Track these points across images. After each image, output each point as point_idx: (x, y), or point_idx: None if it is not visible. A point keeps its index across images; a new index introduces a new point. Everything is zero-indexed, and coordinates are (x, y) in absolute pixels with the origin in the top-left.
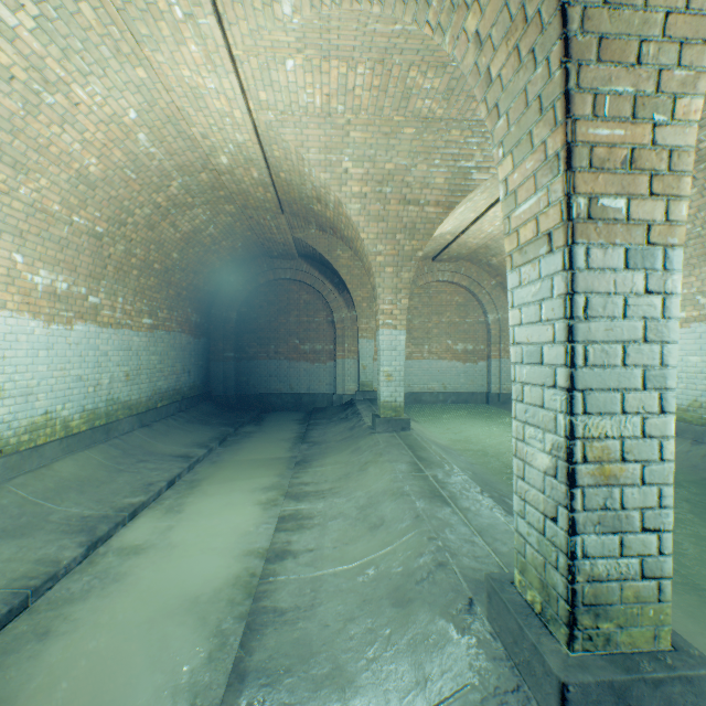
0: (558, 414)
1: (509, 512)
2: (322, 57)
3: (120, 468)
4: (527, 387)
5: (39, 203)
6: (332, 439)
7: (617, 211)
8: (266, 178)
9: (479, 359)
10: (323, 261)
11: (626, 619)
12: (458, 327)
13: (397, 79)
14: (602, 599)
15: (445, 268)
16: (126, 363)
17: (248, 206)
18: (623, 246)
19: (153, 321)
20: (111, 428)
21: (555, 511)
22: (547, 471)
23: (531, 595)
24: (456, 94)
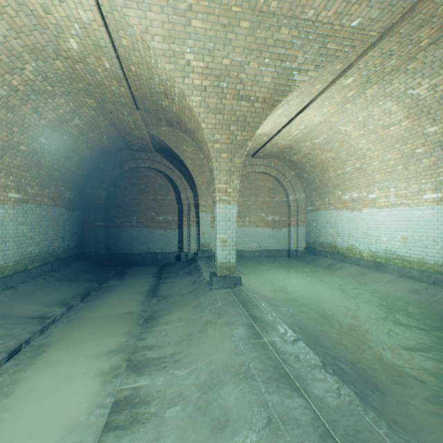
0: None
1: (362, 397)
2: None
3: None
4: None
5: None
6: (178, 293)
7: None
8: (117, 69)
9: (283, 226)
10: (173, 154)
11: None
12: (269, 204)
13: None
14: None
15: (260, 163)
16: None
17: (106, 100)
18: None
19: (22, 196)
20: None
21: None
22: None
23: None
24: None
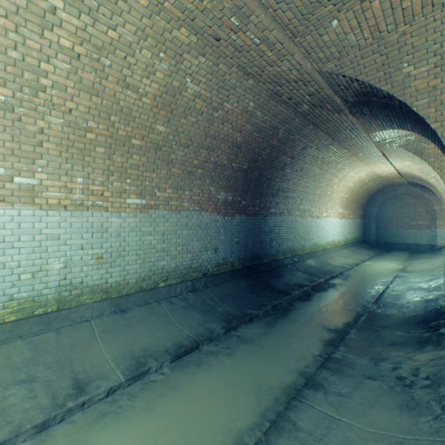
0: None
1: None
2: None
3: (354, 254)
4: None
5: (341, 196)
6: (424, 257)
7: None
8: (396, 174)
9: None
10: (422, 186)
11: None
12: None
13: None
14: None
15: None
16: (348, 228)
17: (388, 179)
18: None
19: (352, 216)
20: (347, 245)
21: None
22: None
23: None
24: None
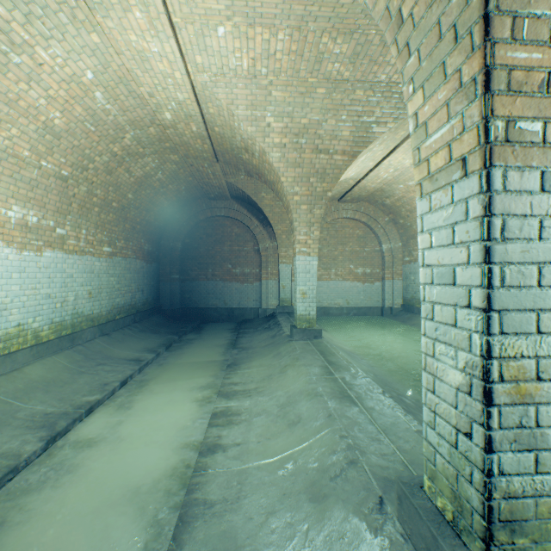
0: (473, 333)
1: (407, 411)
2: (248, 24)
3: (82, 370)
4: (438, 307)
5: (10, 149)
6: (257, 345)
7: (533, 134)
8: (203, 131)
9: (375, 280)
10: (251, 202)
11: (540, 534)
12: (358, 254)
13: (312, 45)
14: (518, 515)
15: (348, 207)
16: (89, 283)
17: (189, 156)
18: (539, 169)
19: (112, 249)
20: (76, 337)
21: (469, 427)
22: (460, 388)
23: (441, 502)
24: (360, 58)
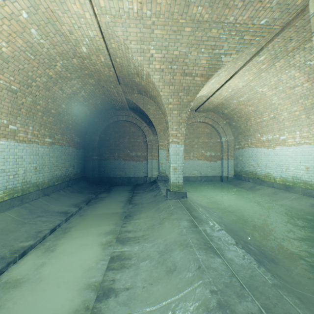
0: None
1: (258, 261)
2: None
3: (25, 221)
4: None
5: None
6: (145, 202)
7: None
8: (108, 61)
9: (217, 159)
10: (141, 111)
11: None
12: (207, 144)
13: None
14: None
15: (201, 115)
16: (35, 162)
17: (101, 80)
18: None
19: (52, 140)
20: (24, 197)
21: None
22: None
23: None
24: (217, 2)
